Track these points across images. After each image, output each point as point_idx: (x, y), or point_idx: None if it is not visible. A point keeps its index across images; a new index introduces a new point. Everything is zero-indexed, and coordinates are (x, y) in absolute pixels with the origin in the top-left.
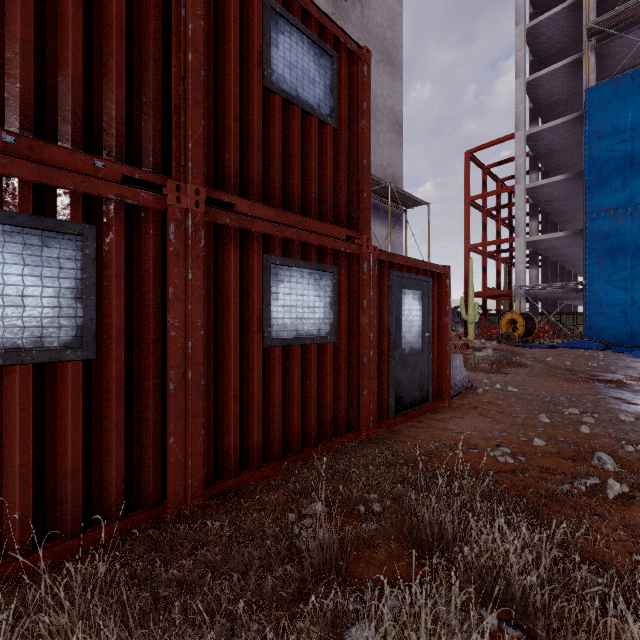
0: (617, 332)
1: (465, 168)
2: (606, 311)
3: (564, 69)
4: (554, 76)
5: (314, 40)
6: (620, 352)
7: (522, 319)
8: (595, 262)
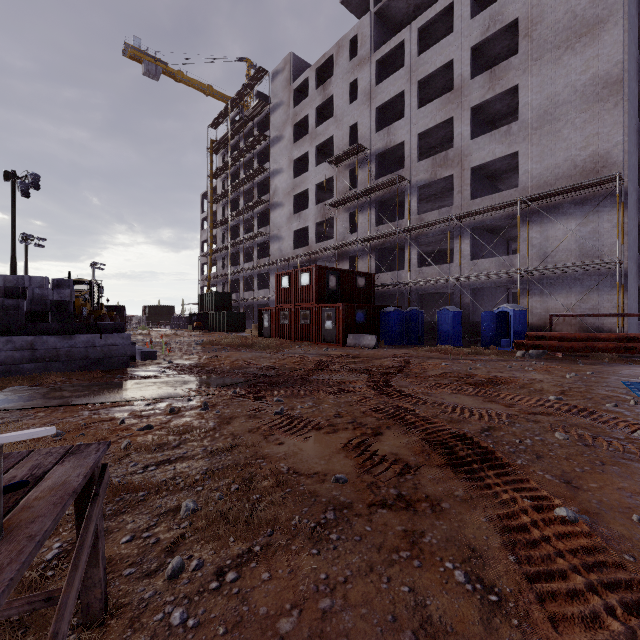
0: None
1: None
2: None
3: None
4: None
5: (306, 273)
6: None
7: None
8: None
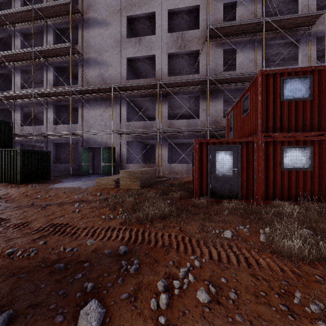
0: None
1: None
2: None
3: None
4: None
5: None
6: None
7: None
8: None
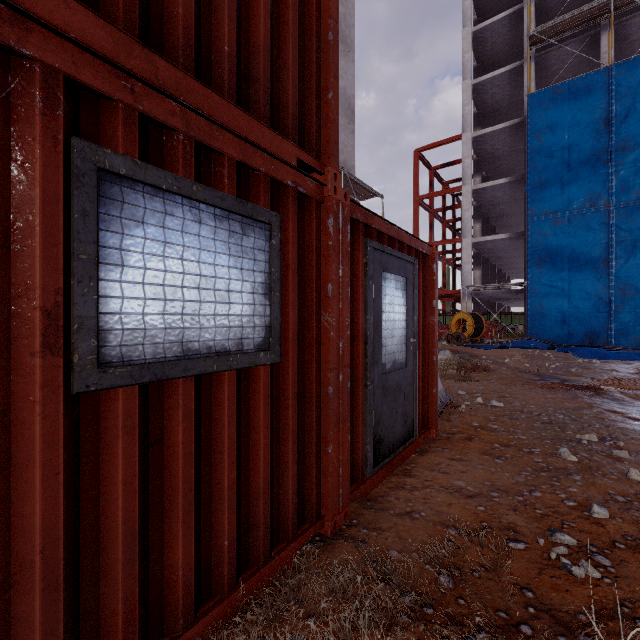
0: (556, 331)
1: (414, 166)
2: (546, 311)
3: (507, 75)
4: (497, 82)
5: None
6: (564, 351)
7: (471, 319)
8: (536, 263)
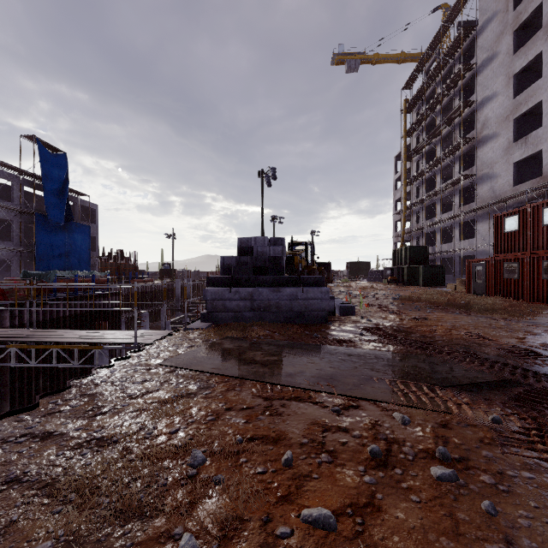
0: None
1: None
2: None
3: None
4: None
5: None
6: None
7: None
8: None
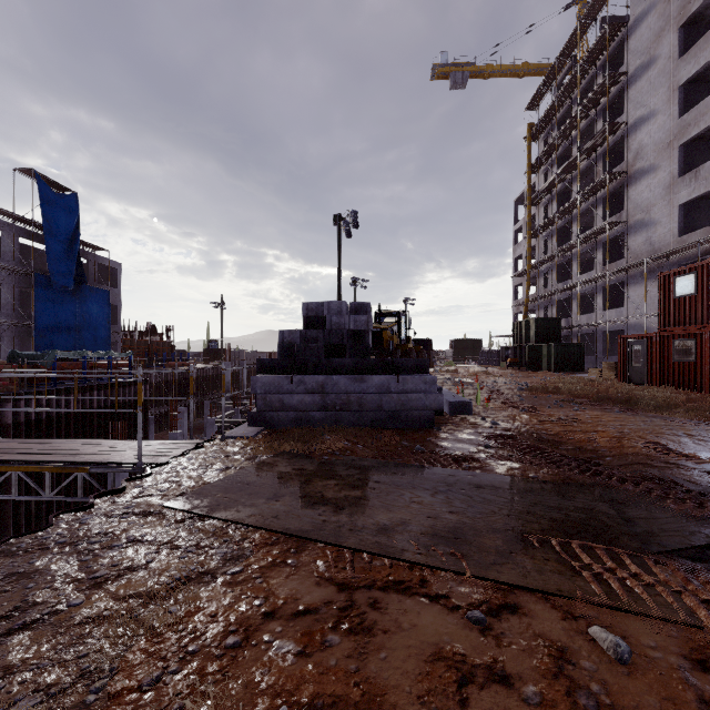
0: None
1: None
2: None
3: None
4: None
5: None
6: None
7: None
8: None
